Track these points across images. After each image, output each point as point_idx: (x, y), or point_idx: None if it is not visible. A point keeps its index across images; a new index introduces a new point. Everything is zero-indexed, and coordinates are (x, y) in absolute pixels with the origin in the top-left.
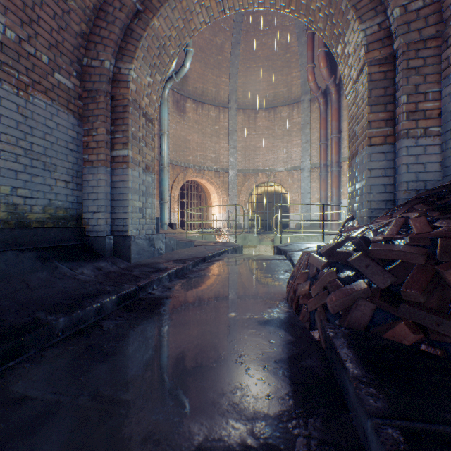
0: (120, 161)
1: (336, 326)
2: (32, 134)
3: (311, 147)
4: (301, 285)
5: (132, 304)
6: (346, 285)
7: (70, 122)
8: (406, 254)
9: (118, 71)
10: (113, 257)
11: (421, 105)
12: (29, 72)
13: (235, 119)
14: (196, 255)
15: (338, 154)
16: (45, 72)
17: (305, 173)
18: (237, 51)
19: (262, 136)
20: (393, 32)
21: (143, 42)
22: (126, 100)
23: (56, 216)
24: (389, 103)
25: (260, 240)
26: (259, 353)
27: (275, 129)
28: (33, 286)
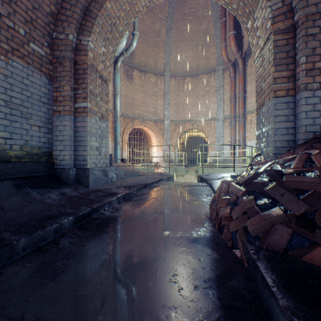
0: (81, 111)
1: (257, 248)
2: (12, 90)
3: (223, 104)
4: (222, 208)
5: (87, 223)
6: (264, 211)
7: (42, 81)
8: (317, 184)
9: (80, 42)
10: (76, 184)
11: (317, 64)
12: (9, 41)
13: (169, 83)
14: (139, 182)
15: (244, 108)
16: (22, 42)
17: (219, 122)
18: (170, 34)
19: (188, 96)
20: (294, 7)
21: (98, 20)
22: (85, 64)
23: (31, 153)
24: (290, 64)
25: (187, 171)
26: (190, 271)
27: (197, 90)
28: (7, 209)
